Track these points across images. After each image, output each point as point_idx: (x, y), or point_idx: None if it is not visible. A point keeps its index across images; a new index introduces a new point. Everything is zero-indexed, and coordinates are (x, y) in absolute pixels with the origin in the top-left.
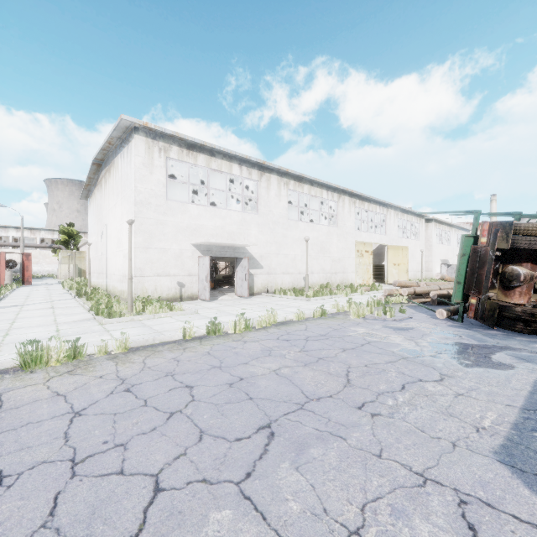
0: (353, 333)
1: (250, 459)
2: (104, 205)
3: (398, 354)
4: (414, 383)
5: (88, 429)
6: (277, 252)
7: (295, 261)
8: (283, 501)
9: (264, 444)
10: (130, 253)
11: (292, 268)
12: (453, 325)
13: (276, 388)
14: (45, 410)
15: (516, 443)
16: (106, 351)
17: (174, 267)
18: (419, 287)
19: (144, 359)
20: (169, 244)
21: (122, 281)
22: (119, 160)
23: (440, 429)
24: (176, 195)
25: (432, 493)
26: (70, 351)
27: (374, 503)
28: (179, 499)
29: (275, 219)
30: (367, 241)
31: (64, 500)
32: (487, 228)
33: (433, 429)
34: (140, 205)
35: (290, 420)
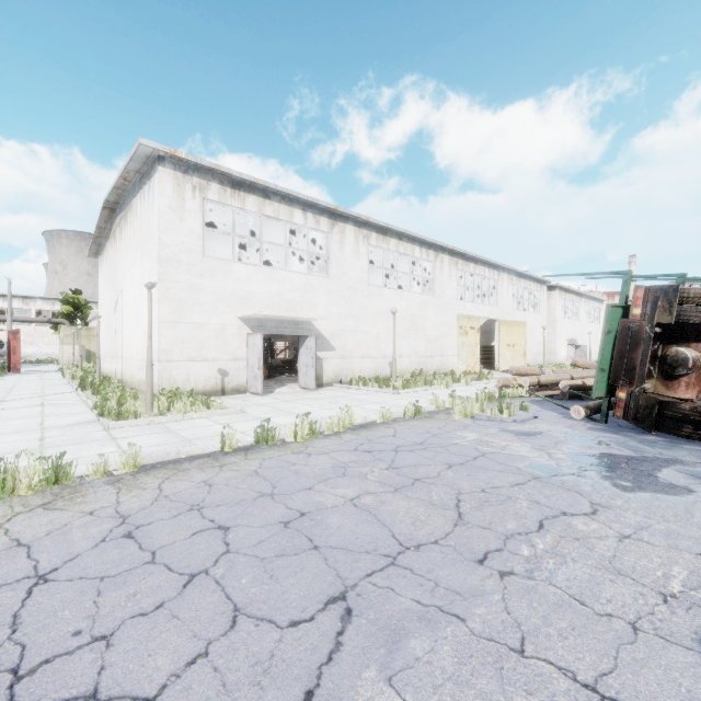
0: (460, 440)
1: (312, 662)
2: (119, 265)
3: (527, 472)
4: (555, 519)
5: (54, 607)
6: (354, 329)
7: (378, 340)
8: None
9: (336, 631)
10: (150, 329)
11: (374, 351)
12: (595, 428)
13: (354, 530)
14: None
15: None
16: (106, 470)
17: (214, 348)
18: (545, 375)
19: (161, 483)
20: (206, 317)
21: (141, 368)
22: (138, 202)
23: (607, 598)
24: (219, 251)
25: None
26: (50, 473)
27: None
28: None
29: (352, 284)
30: (473, 314)
31: None
32: (642, 295)
33: (597, 598)
34: (166, 264)
35: (376, 586)
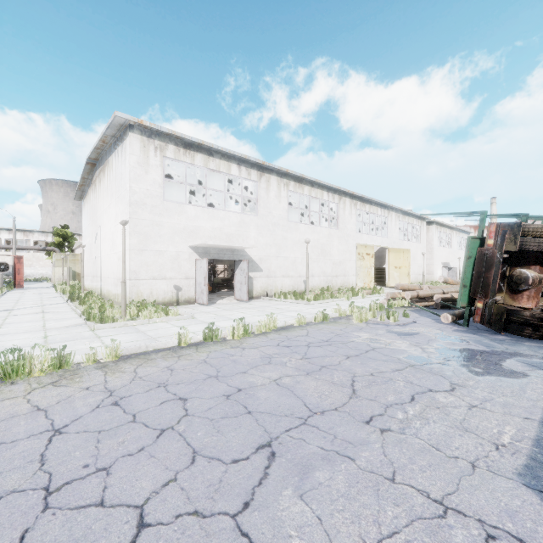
0: (357, 339)
1: (248, 485)
2: (98, 206)
3: (405, 361)
4: (423, 394)
5: (68, 450)
6: (277, 255)
7: (295, 264)
8: (286, 538)
9: (264, 466)
10: (124, 256)
11: (292, 271)
12: (459, 330)
13: (277, 401)
14: (22, 428)
15: (540, 463)
16: (96, 359)
17: (171, 270)
18: (423, 290)
19: (136, 368)
20: (165, 246)
21: (116, 284)
22: (113, 159)
23: (456, 446)
24: (173, 196)
25: (455, 526)
26: (56, 360)
27: (390, 540)
28: (166, 537)
29: (275, 221)
30: (369, 243)
31: (31, 540)
32: (494, 230)
33: (449, 446)
34: (135, 206)
35: (293, 438)
